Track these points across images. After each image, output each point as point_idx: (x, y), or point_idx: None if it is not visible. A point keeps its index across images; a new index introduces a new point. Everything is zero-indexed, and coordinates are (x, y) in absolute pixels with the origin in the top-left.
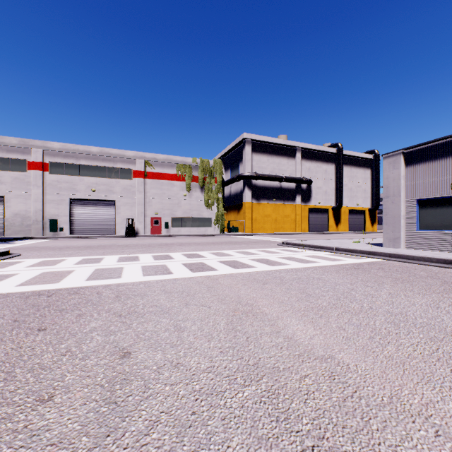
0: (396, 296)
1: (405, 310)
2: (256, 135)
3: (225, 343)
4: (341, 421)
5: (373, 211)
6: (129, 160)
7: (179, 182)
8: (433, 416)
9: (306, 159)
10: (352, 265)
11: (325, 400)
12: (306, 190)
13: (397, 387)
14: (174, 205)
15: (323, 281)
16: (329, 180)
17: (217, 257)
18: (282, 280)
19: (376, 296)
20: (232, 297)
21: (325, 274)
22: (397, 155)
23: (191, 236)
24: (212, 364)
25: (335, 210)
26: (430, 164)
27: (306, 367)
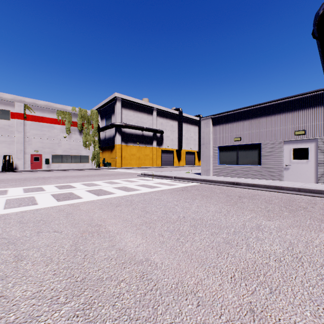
0: (201, 207)
1: (203, 216)
2: (124, 96)
3: (62, 264)
4: (137, 315)
5: (200, 153)
6: (7, 102)
7: (59, 125)
8: (199, 291)
9: (160, 116)
10: (182, 188)
11: (130, 298)
12: (160, 137)
13: (183, 274)
14: (54, 144)
15: (160, 201)
16: (174, 132)
17: (87, 187)
18: (132, 202)
19: (189, 209)
20: (85, 221)
21: (163, 195)
22: (208, 118)
23: (70, 171)
24: (40, 289)
25: (177, 151)
26: (224, 126)
27: (125, 272)
